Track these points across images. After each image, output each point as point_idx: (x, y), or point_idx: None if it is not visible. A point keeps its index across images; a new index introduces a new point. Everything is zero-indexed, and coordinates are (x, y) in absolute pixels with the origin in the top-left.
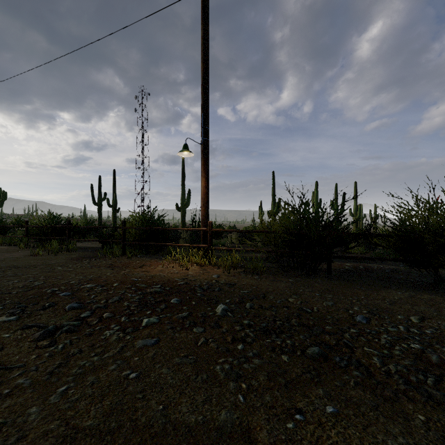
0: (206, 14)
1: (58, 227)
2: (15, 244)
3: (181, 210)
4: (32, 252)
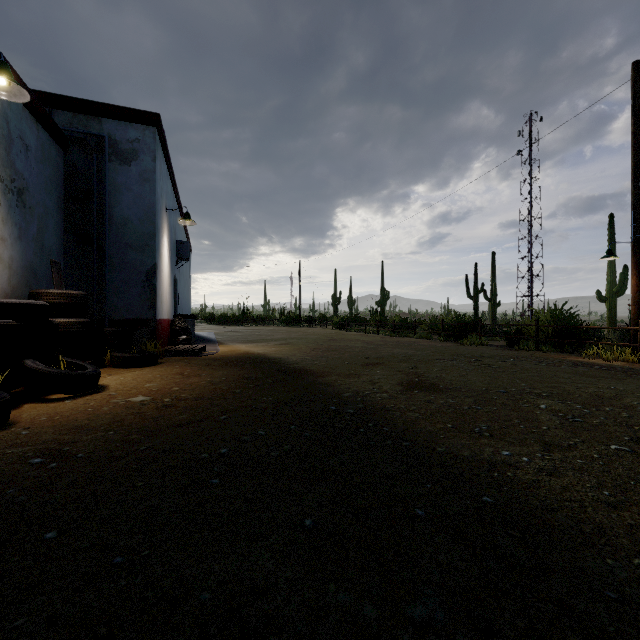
0: (638, 107)
1: (461, 325)
2: (429, 338)
3: (606, 300)
4: (461, 342)
